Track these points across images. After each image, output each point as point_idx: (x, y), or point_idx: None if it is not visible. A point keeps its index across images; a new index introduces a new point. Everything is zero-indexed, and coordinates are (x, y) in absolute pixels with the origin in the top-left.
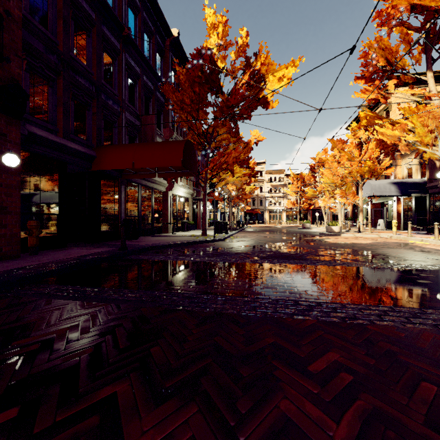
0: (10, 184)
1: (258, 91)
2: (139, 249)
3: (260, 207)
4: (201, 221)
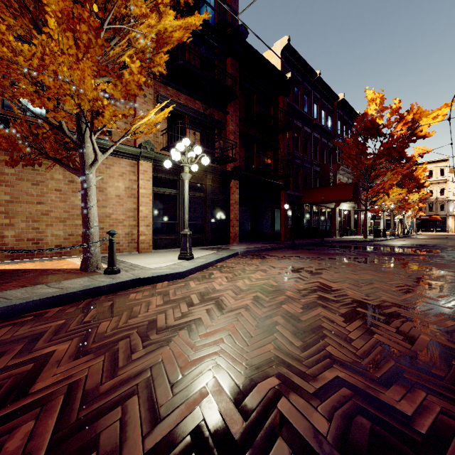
0: (285, 215)
1: (412, 133)
2: (329, 242)
3: (440, 213)
4: (361, 229)
